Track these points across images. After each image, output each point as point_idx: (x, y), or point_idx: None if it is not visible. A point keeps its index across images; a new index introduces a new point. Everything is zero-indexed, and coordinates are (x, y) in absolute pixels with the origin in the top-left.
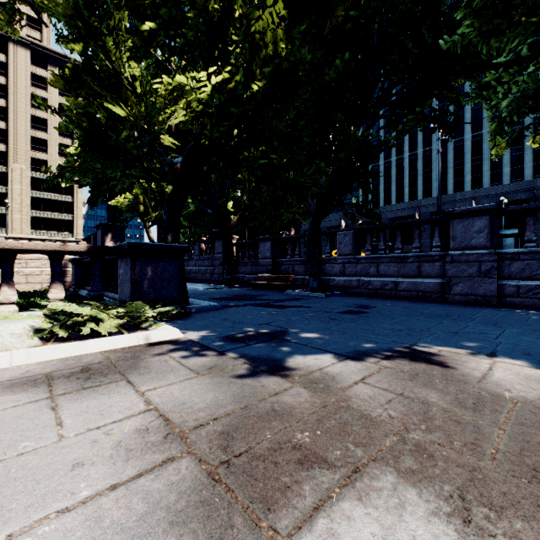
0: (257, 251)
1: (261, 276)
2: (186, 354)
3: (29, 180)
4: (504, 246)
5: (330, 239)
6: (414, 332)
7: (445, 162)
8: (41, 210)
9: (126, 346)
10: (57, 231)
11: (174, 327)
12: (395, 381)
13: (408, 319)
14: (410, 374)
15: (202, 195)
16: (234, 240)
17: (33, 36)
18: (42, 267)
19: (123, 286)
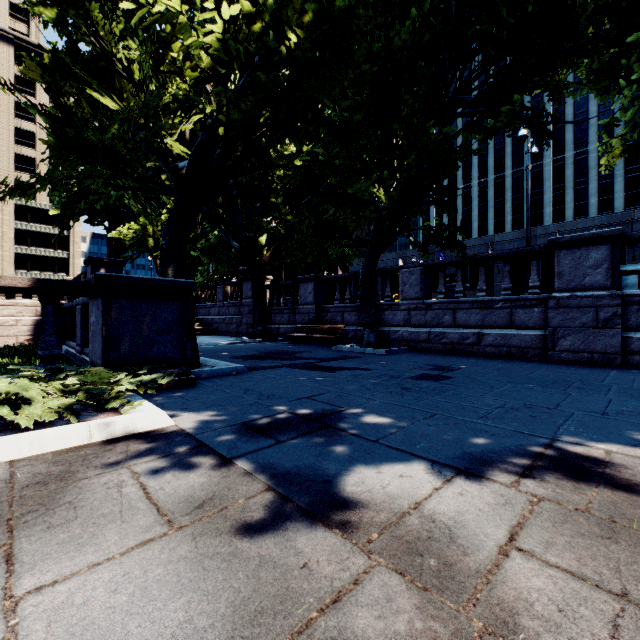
0: (296, 296)
1: (302, 327)
2: (165, 467)
3: (13, 208)
4: (623, 287)
5: (390, 278)
6: (540, 413)
7: (520, 191)
8: (28, 245)
9: (64, 447)
10: (49, 272)
11: (159, 409)
12: (583, 545)
13: (516, 388)
14: (598, 518)
15: (227, 224)
16: (267, 281)
17: (18, 29)
18: (18, 315)
19: (94, 341)
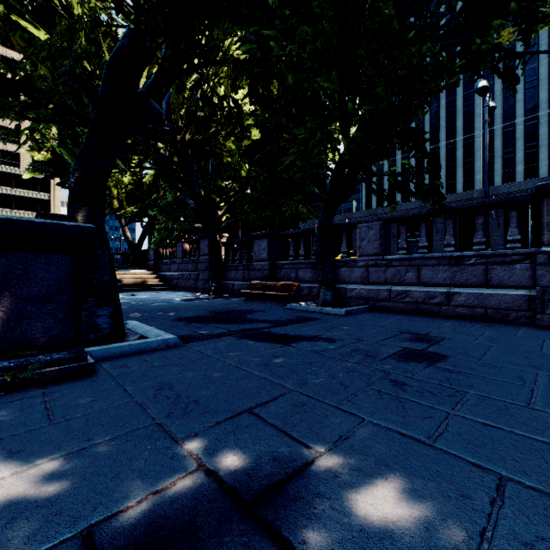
0: (251, 253)
1: (256, 283)
2: None
3: None
4: None
5: (346, 234)
6: None
7: (453, 160)
8: (13, 208)
9: None
10: None
11: None
12: None
13: None
14: None
15: (183, 183)
16: (223, 238)
17: None
18: None
19: None
